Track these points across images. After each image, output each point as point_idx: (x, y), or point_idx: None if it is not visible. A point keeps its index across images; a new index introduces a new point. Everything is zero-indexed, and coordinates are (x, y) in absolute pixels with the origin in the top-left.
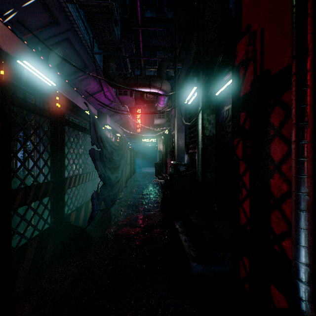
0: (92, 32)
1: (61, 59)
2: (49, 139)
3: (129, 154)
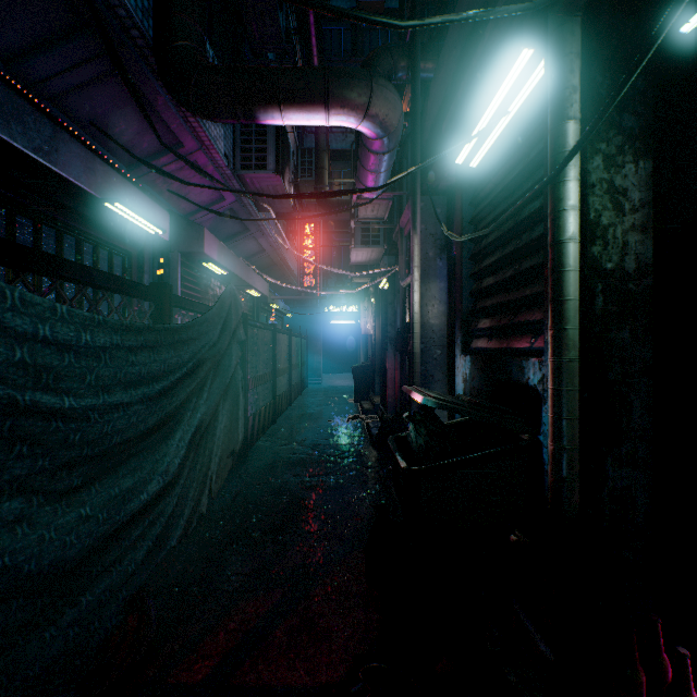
0: None
1: None
2: None
3: (284, 344)
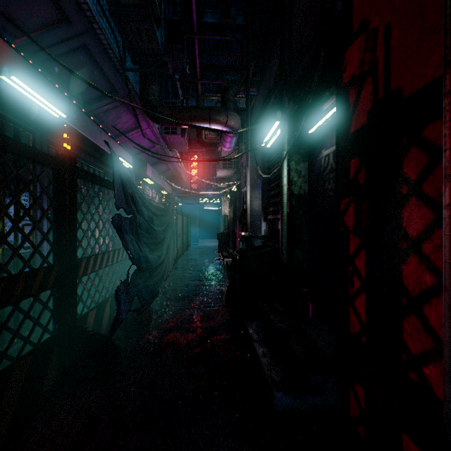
0: (122, 37)
1: (75, 78)
2: (50, 199)
3: (180, 220)
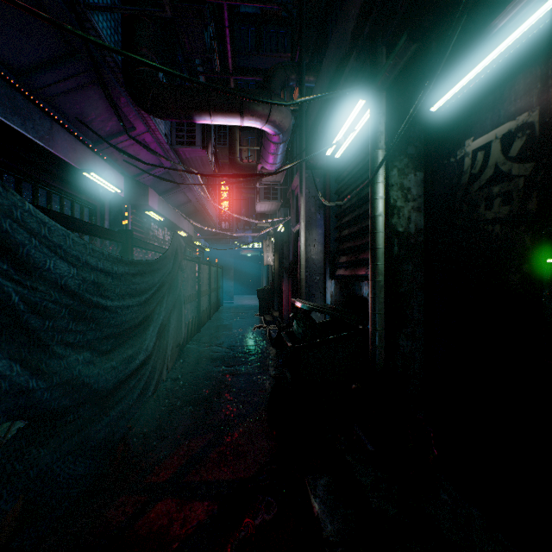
0: None
1: None
2: None
3: (205, 272)
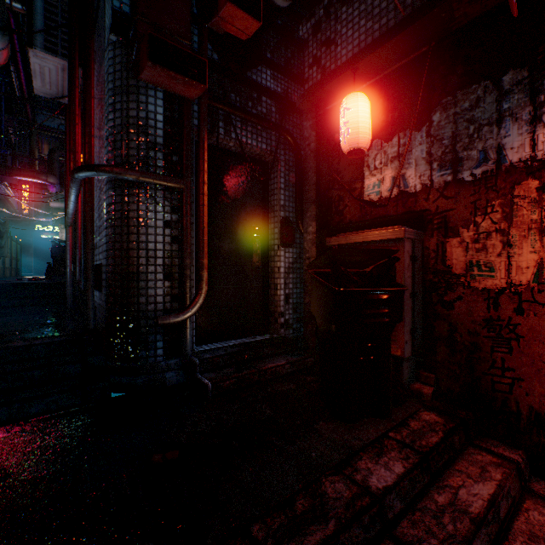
0: None
1: None
2: None
3: None
